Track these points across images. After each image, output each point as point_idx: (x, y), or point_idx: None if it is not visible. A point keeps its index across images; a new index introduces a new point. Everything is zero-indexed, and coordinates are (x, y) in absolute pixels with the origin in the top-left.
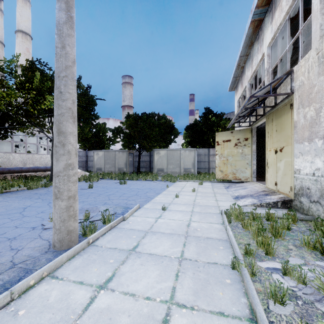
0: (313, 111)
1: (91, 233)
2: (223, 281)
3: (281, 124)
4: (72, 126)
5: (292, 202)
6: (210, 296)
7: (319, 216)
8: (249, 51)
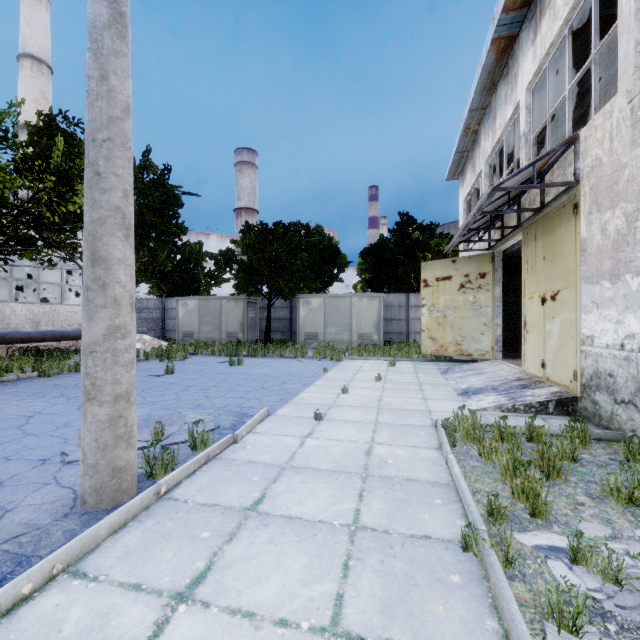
0: (621, 219)
1: (166, 472)
2: (445, 578)
3: (553, 245)
4: (123, 247)
5: (577, 403)
6: (418, 615)
7: (633, 431)
8: (489, 101)
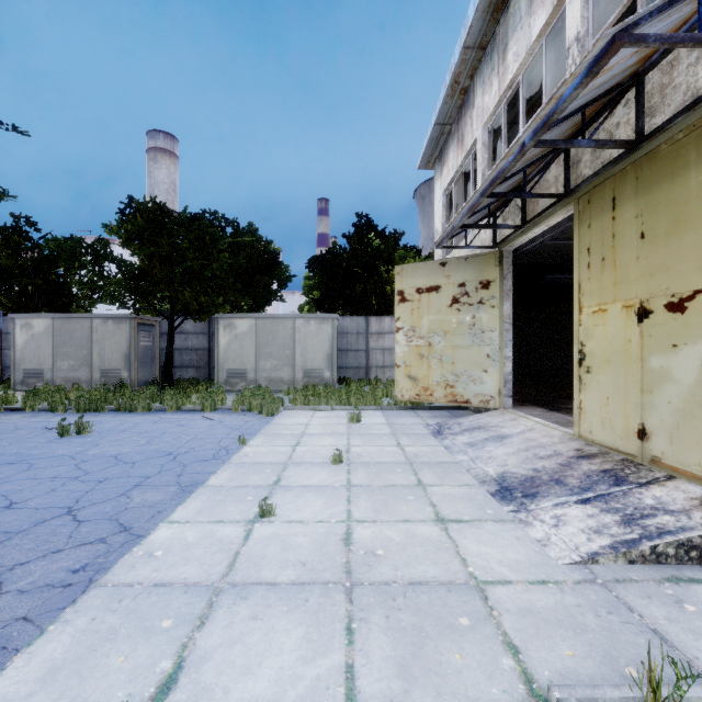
0: None
1: None
2: None
3: (678, 203)
4: None
5: None
6: None
7: None
8: (491, 33)
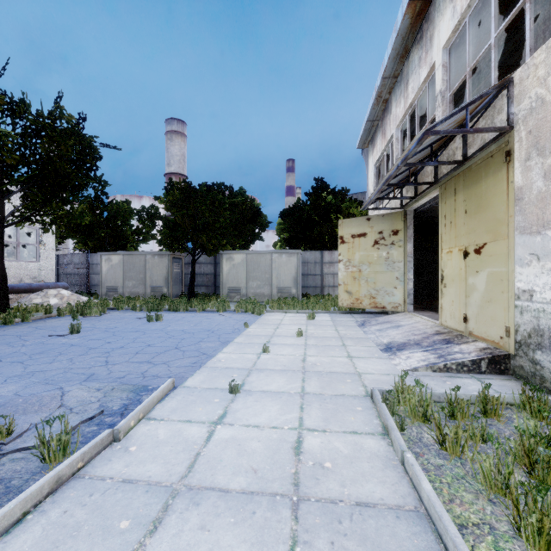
0: None
1: None
2: None
3: (478, 197)
4: None
5: (509, 360)
6: None
7: None
8: (400, 69)
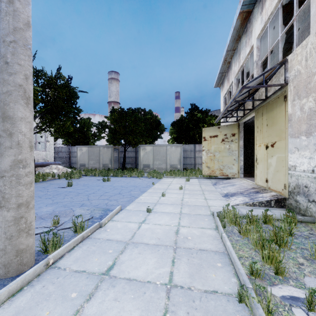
0: (312, 102)
1: (55, 248)
2: None
3: (272, 118)
4: (24, 110)
5: (286, 201)
6: None
7: None
8: (236, 46)
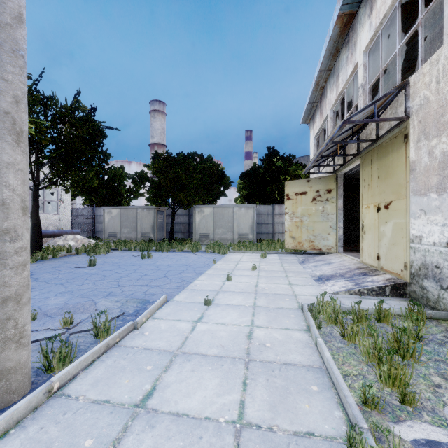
0: (447, 143)
1: (64, 364)
2: None
3: (387, 166)
4: (13, 151)
5: (407, 287)
6: None
7: None
8: (333, 64)
